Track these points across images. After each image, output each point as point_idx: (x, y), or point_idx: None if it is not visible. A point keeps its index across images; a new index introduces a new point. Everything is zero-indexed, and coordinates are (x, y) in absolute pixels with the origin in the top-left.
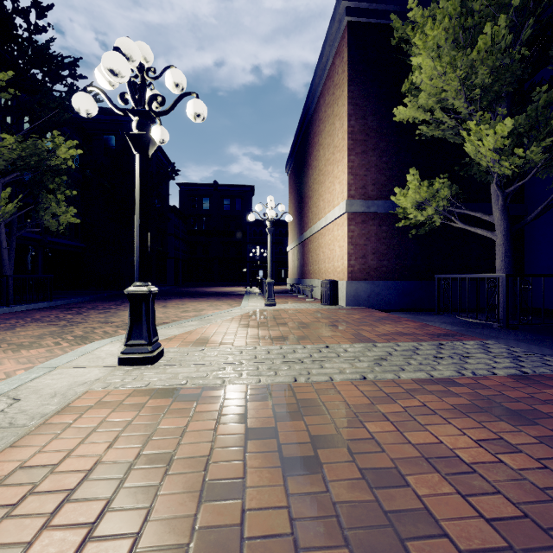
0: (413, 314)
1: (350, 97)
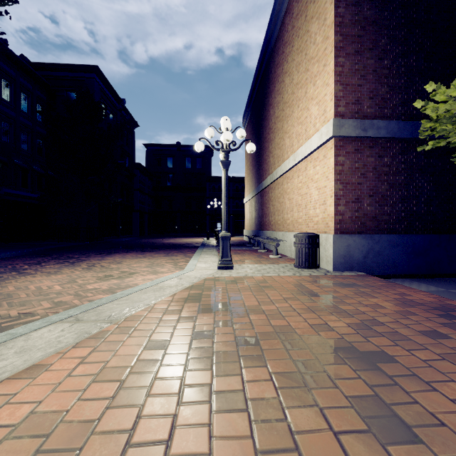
0: (434, 283)
1: None
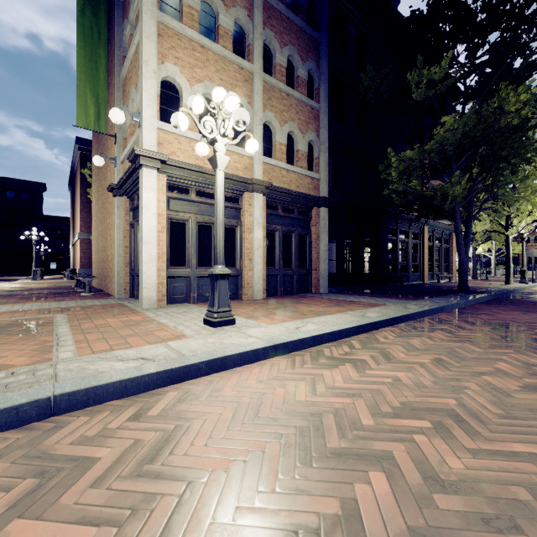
0: None
1: (82, 186)
